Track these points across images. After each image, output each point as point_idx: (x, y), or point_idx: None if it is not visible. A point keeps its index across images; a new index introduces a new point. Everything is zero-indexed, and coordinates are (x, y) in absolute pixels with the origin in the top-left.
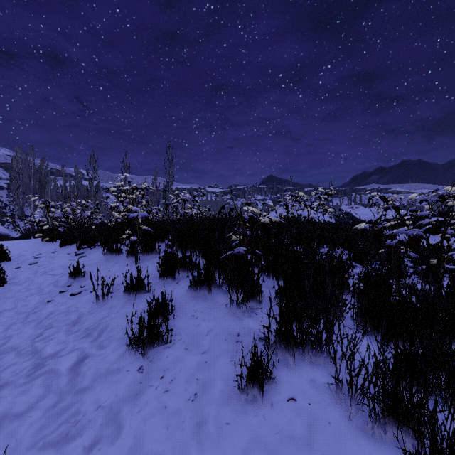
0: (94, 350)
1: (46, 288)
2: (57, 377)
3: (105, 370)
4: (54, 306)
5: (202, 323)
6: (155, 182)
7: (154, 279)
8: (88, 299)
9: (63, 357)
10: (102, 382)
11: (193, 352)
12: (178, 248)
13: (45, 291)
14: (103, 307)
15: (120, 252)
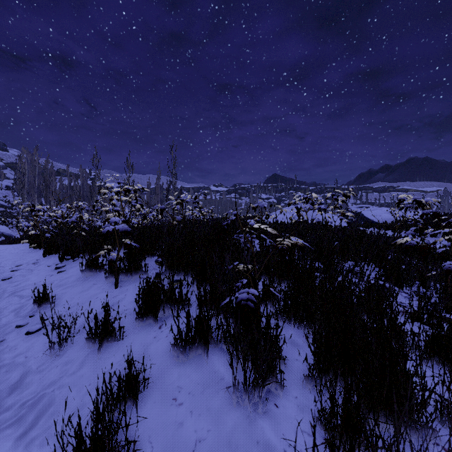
0: None
1: (4, 319)
2: None
3: None
4: None
5: (187, 420)
6: (158, 181)
7: (132, 316)
8: (44, 343)
9: None
10: None
11: None
12: (167, 269)
13: (1, 323)
14: (57, 361)
15: (102, 268)
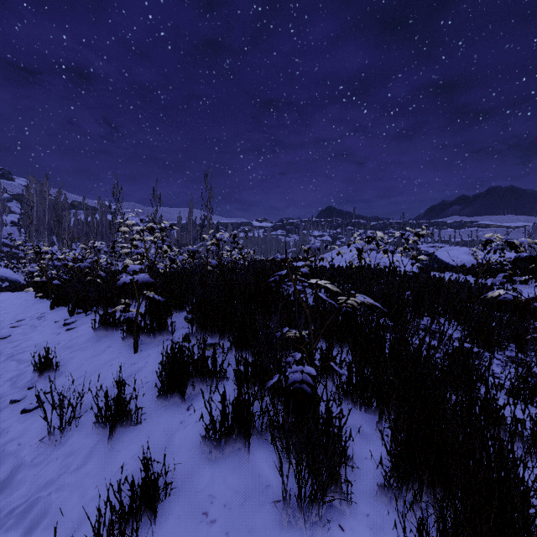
0: None
1: None
2: None
3: None
4: None
5: None
6: (190, 216)
7: (154, 392)
8: (44, 425)
9: None
10: None
11: None
12: (199, 329)
13: None
14: (58, 451)
15: (119, 326)
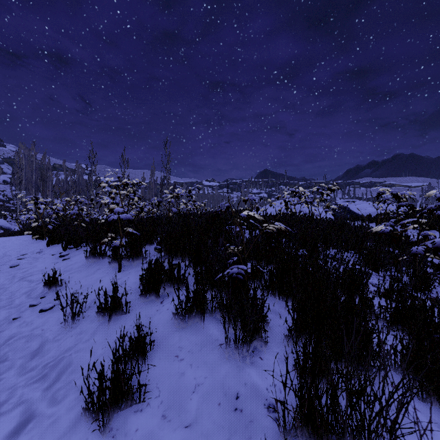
0: (44, 406)
1: (17, 300)
2: None
3: None
4: (18, 326)
5: (188, 371)
6: (152, 176)
7: (136, 294)
8: (58, 318)
9: (1, 418)
10: None
11: (172, 423)
12: (166, 254)
13: (15, 304)
14: (71, 332)
15: (105, 255)
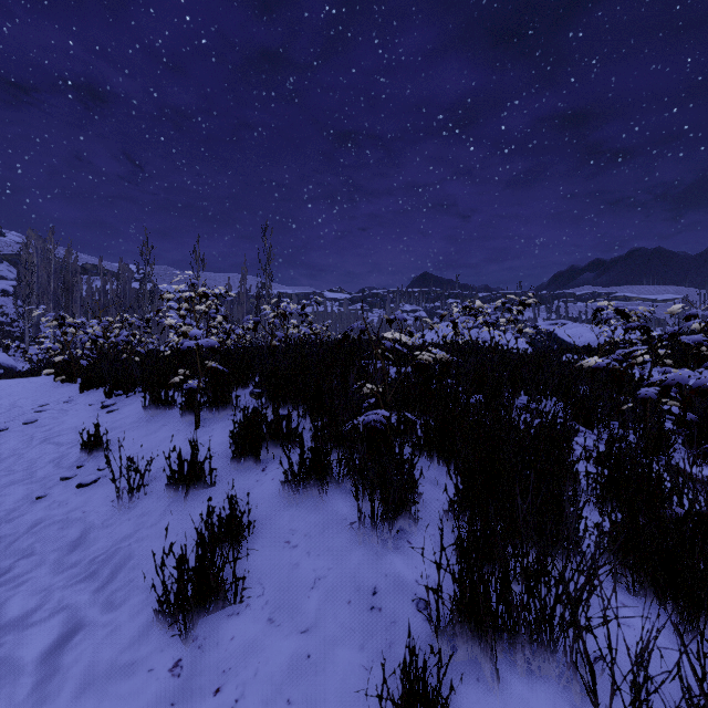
0: (96, 612)
1: (41, 471)
2: (12, 679)
3: (108, 665)
4: (45, 507)
5: (304, 561)
6: (243, 284)
7: (224, 460)
8: (106, 496)
9: (35, 628)
10: (97, 698)
11: (283, 628)
12: (268, 401)
13: (38, 477)
14: (129, 514)
15: (173, 404)
